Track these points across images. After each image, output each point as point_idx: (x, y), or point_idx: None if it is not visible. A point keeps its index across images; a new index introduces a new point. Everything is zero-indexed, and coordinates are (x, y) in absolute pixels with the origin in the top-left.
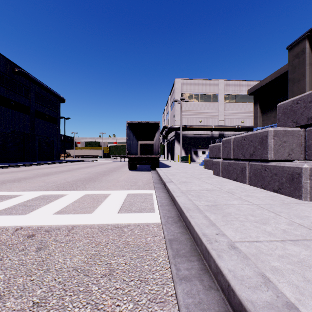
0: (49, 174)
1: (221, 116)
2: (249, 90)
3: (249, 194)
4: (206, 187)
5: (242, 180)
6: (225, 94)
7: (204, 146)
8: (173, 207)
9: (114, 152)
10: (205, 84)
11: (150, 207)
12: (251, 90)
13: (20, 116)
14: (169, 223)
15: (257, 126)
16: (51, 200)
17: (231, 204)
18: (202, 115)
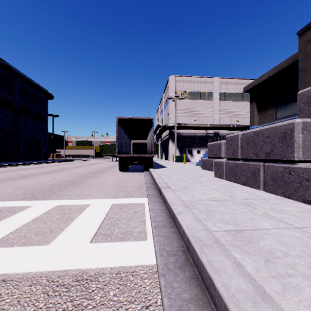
0: (27, 176)
1: (216, 114)
2: (246, 88)
3: (274, 207)
4: (213, 195)
5: (254, 185)
6: (220, 92)
7: (199, 146)
8: (174, 231)
9: (106, 151)
10: (200, 82)
11: (140, 228)
12: (247, 88)
13: (2, 112)
14: (171, 269)
15: (254, 125)
16: (2, 217)
17: (263, 229)
18: (197, 114)
